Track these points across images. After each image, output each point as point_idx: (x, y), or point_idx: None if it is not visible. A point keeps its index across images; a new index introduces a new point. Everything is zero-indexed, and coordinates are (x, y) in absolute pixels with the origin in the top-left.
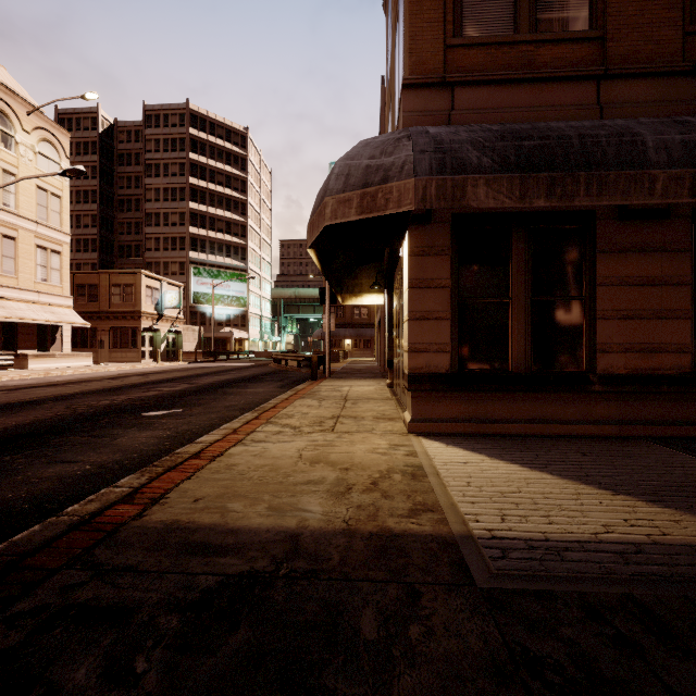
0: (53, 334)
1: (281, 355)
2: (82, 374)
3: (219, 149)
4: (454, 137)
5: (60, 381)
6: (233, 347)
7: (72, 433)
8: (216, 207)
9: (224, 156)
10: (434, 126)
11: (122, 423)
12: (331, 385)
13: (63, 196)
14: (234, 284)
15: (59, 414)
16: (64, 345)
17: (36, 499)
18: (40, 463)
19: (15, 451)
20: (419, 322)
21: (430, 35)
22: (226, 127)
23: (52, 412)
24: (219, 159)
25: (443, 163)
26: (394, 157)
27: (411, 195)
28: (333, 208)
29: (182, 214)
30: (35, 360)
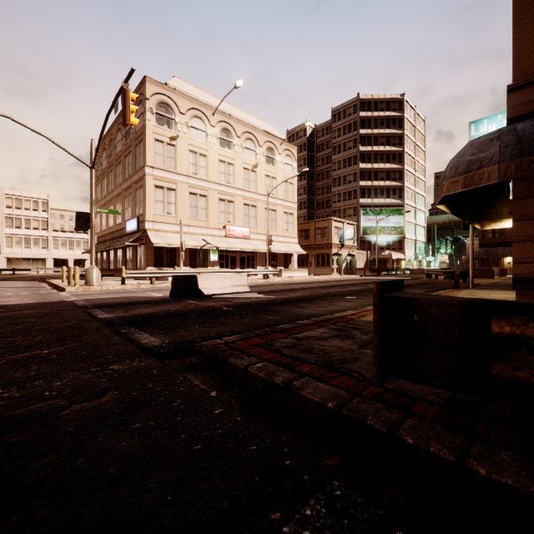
0: (290, 258)
1: (431, 271)
2: (305, 280)
3: (380, 119)
4: (533, 130)
5: (298, 282)
6: (391, 265)
7: (318, 300)
8: (379, 162)
9: (384, 122)
10: (523, 122)
11: (336, 299)
12: (469, 292)
13: (294, 182)
14: (392, 217)
15: (309, 294)
16: (294, 264)
17: (321, 314)
18: (315, 306)
19: (304, 303)
20: (522, 243)
21: (532, 48)
22: (386, 100)
23: (306, 293)
24: (380, 126)
25: (521, 151)
26: (486, 153)
27: (496, 174)
28: (447, 186)
29: (354, 174)
30: (284, 272)
